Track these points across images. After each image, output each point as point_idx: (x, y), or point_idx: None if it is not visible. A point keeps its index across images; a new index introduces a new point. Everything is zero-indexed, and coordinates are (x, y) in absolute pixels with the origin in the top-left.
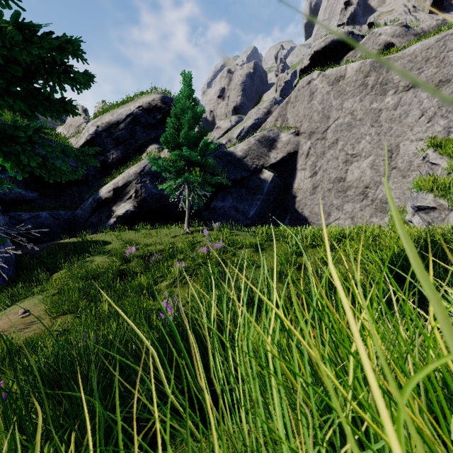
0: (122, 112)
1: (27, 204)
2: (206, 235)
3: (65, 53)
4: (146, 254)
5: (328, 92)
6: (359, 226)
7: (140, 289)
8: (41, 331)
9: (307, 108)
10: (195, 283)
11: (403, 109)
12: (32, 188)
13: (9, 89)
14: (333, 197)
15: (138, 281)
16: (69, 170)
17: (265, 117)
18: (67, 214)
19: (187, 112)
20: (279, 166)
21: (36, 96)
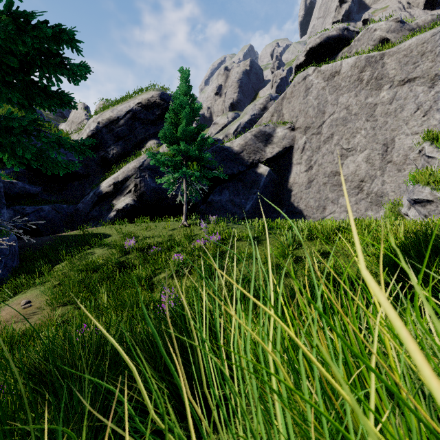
0: (122, 108)
1: (31, 198)
2: (203, 228)
3: (60, 43)
4: (144, 246)
5: (323, 87)
6: (355, 219)
7: (138, 280)
8: (42, 322)
9: (303, 104)
10: (192, 275)
11: (399, 103)
12: (35, 183)
13: (6, 81)
14: (329, 190)
15: (136, 273)
16: (65, 163)
17: (261, 113)
18: (69, 207)
19: (184, 107)
20: (275, 161)
21: (33, 88)
